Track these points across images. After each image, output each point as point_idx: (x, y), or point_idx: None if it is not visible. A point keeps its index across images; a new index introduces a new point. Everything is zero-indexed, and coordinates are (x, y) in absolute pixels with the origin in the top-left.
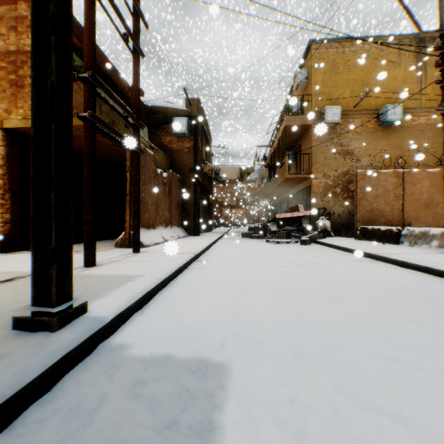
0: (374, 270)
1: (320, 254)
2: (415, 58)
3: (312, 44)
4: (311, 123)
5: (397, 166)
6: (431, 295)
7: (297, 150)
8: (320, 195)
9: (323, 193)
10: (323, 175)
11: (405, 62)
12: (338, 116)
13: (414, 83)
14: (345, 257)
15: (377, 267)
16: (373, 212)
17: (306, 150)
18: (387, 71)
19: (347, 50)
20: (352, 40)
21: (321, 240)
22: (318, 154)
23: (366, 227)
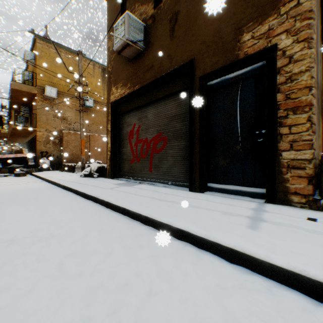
0: (27, 185)
1: (14, 181)
2: (102, 77)
3: (37, 38)
4: (36, 93)
5: (93, 131)
6: (26, 190)
7: (32, 108)
8: (43, 143)
9: (46, 142)
10: (46, 130)
11: (97, 76)
12: (55, 94)
13: (101, 89)
14: (29, 181)
15: (35, 184)
16: (74, 155)
17: (35, 110)
18: (88, 77)
19: (64, 55)
20: (66, 50)
21: (35, 173)
22: (42, 115)
23: (66, 164)
